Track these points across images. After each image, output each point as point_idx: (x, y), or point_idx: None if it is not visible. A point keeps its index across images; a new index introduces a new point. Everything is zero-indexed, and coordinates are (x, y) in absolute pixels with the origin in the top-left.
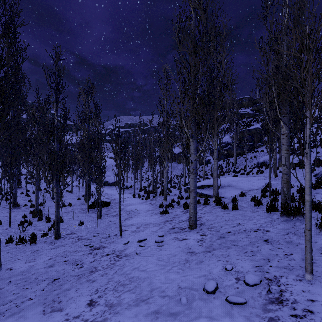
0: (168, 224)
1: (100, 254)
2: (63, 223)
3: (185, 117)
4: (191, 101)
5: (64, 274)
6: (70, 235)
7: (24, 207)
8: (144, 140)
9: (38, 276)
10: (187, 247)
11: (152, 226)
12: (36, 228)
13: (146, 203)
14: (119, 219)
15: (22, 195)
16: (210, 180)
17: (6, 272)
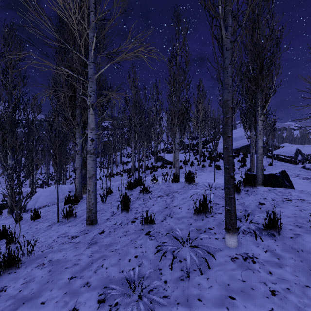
0: None
1: None
2: None
3: None
4: None
5: None
6: None
7: None
8: None
9: None
10: None
11: None
12: None
13: None
14: None
15: None
16: None
17: None
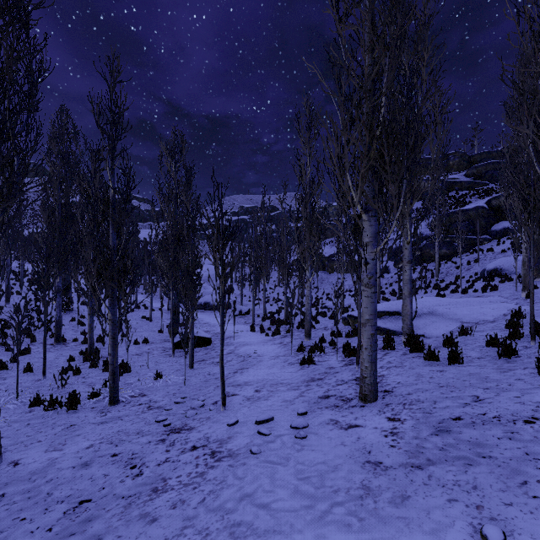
0: (315, 387)
1: (181, 445)
2: (129, 374)
3: (353, 171)
4: (366, 133)
5: (102, 491)
6: (137, 398)
7: (74, 342)
8: (270, 231)
9: (55, 488)
10: (363, 447)
11: (285, 389)
12: (86, 380)
13: (273, 342)
14: (221, 374)
15: (74, 324)
16: (392, 302)
17: (6, 470)
